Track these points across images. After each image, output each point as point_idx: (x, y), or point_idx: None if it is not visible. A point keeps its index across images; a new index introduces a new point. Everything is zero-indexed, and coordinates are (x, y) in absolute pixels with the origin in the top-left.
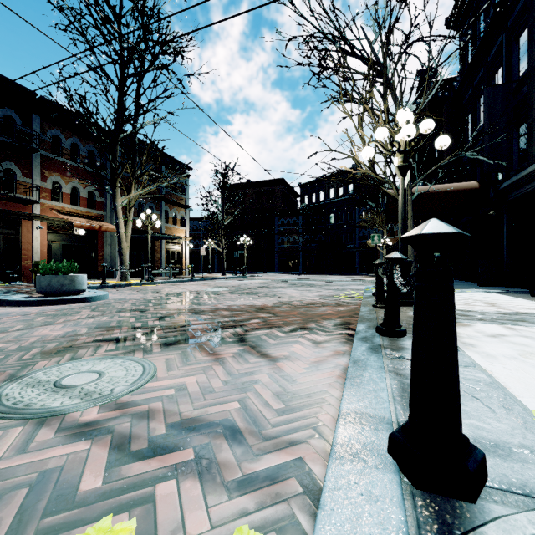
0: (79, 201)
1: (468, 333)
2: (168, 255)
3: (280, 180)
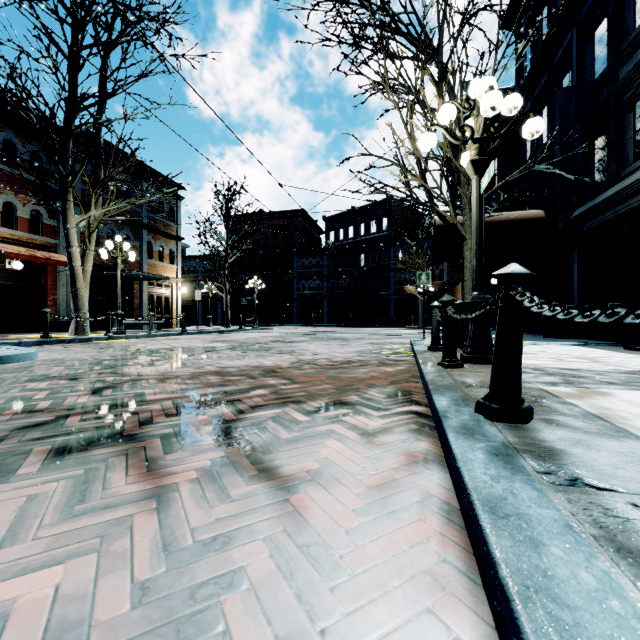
0: (17, 222)
1: (625, 408)
2: (152, 301)
3: (300, 211)
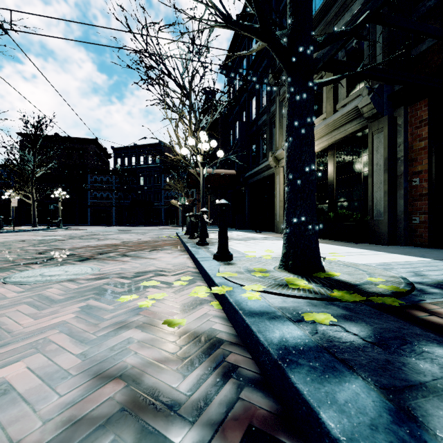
0: None
1: (230, 243)
2: None
3: (93, 140)
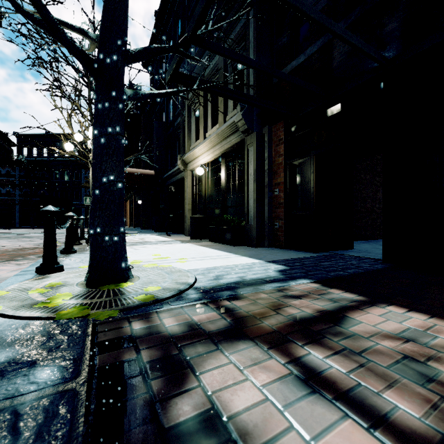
0: None
1: None
2: None
3: None
